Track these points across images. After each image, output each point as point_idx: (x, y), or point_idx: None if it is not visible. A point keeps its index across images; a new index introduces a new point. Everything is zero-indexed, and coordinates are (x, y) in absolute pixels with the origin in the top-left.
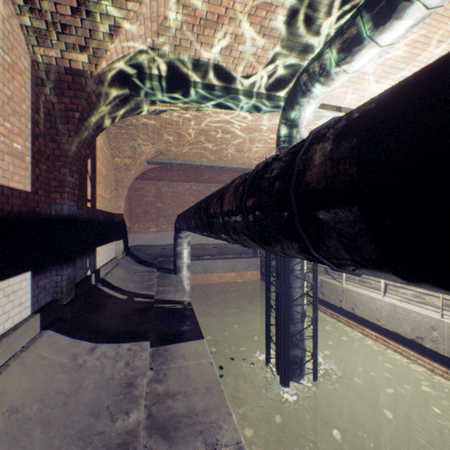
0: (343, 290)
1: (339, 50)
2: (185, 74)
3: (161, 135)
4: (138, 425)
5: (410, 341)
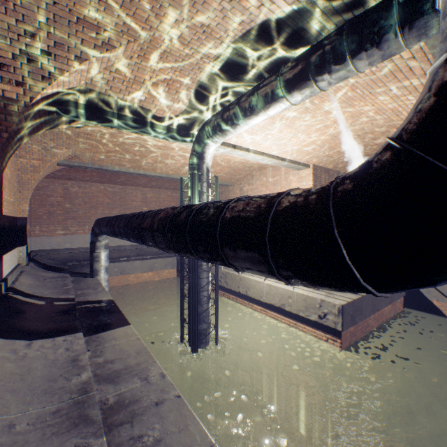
0: (240, 278)
1: (228, 119)
2: (113, 108)
3: (78, 141)
4: (90, 378)
5: (278, 308)
